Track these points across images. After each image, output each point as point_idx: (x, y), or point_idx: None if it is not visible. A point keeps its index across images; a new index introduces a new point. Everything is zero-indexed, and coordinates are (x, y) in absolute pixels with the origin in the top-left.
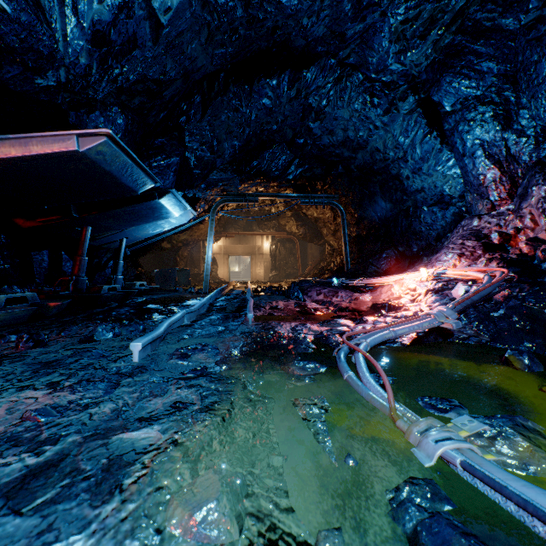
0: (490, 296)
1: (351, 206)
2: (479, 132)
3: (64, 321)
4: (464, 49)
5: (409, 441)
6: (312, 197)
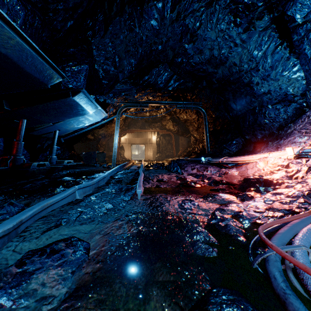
0: None
1: (211, 109)
2: None
3: None
4: None
5: None
6: (184, 104)
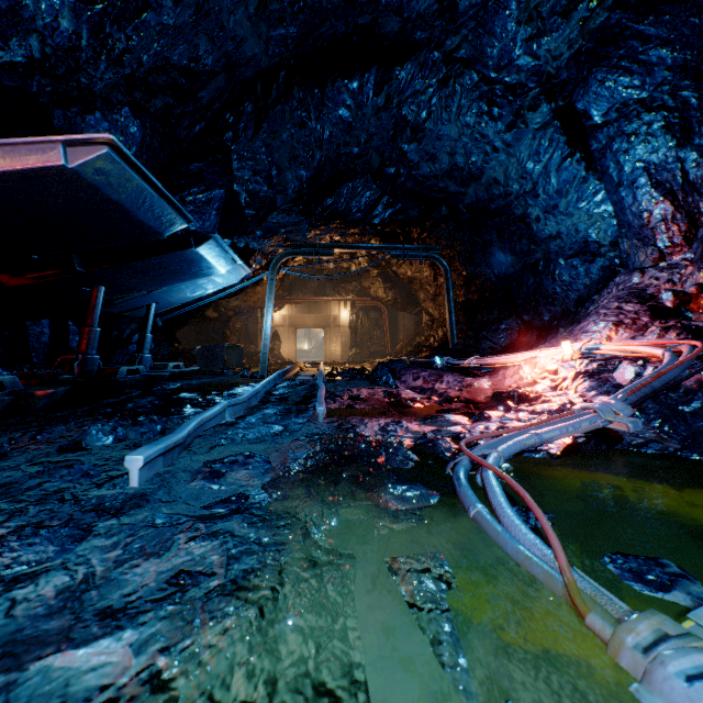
0: (680, 381)
1: (458, 260)
2: (644, 151)
3: (53, 417)
4: (624, 31)
5: (620, 664)
6: (406, 249)
